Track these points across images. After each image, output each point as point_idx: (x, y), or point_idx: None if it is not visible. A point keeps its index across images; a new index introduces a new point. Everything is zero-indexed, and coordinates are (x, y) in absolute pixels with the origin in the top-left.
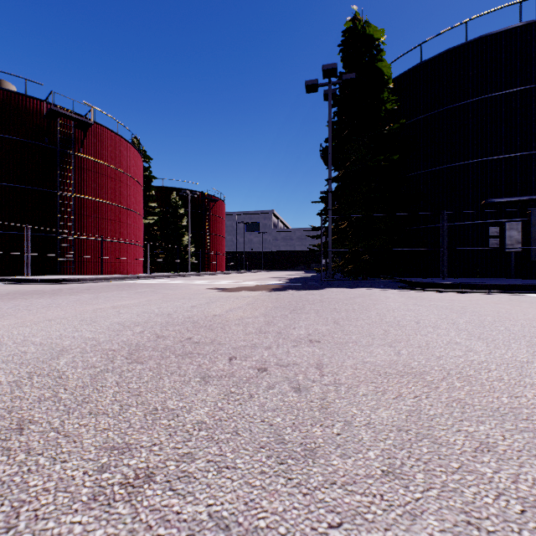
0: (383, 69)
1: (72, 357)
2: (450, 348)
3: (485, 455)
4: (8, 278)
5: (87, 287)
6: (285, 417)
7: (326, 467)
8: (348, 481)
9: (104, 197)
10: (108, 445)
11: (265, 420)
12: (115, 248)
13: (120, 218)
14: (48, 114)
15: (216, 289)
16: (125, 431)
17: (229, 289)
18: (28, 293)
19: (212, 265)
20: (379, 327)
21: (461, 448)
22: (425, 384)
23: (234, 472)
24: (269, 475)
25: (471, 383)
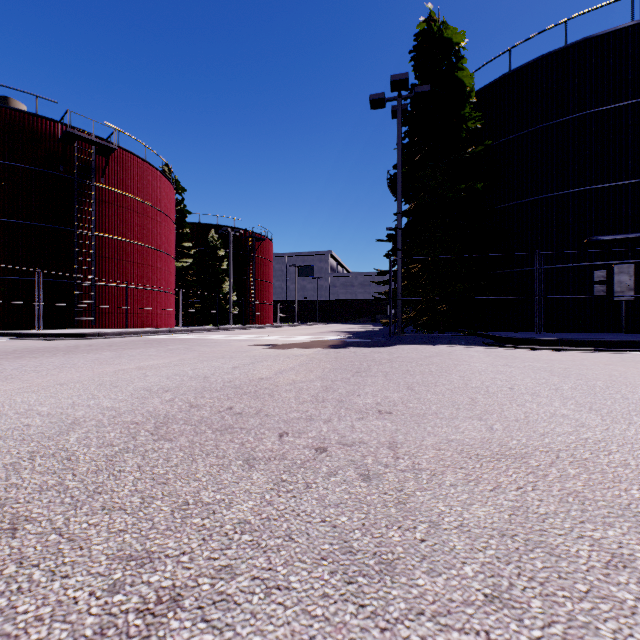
0: (464, 80)
1: (85, 432)
2: (555, 422)
3: (620, 572)
4: (16, 332)
5: (109, 343)
6: (352, 515)
7: (409, 589)
8: (440, 610)
9: (129, 235)
10: (123, 553)
11: (326, 520)
12: (143, 296)
13: (148, 260)
14: (63, 137)
15: (262, 346)
16: (146, 534)
17: (278, 346)
18: (38, 351)
19: (257, 316)
20: (464, 395)
21: (588, 562)
22: (529, 471)
23: (288, 595)
24: (333, 599)
25: (588, 470)
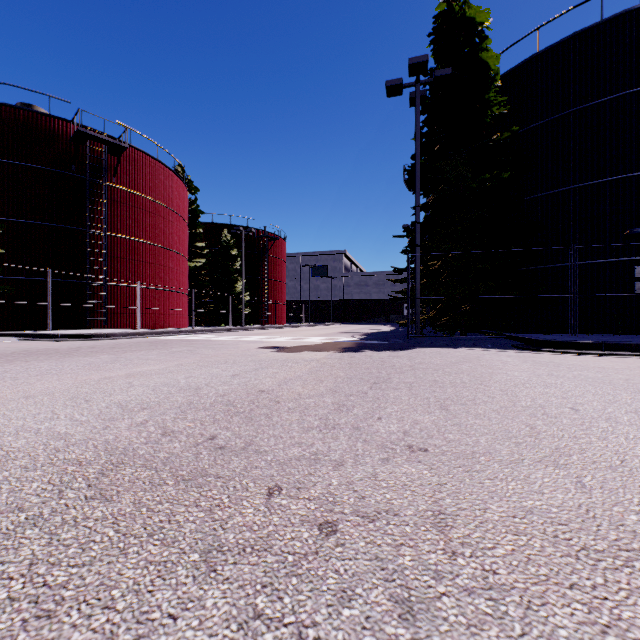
0: (488, 62)
1: (2, 479)
2: None
3: None
4: (25, 333)
5: (113, 345)
6: None
7: None
8: None
9: (141, 235)
10: None
11: None
12: (155, 296)
13: (160, 260)
14: (75, 137)
15: (271, 348)
16: None
17: (287, 348)
18: (36, 353)
19: (270, 316)
20: (517, 419)
21: None
22: None
23: None
24: None
25: None
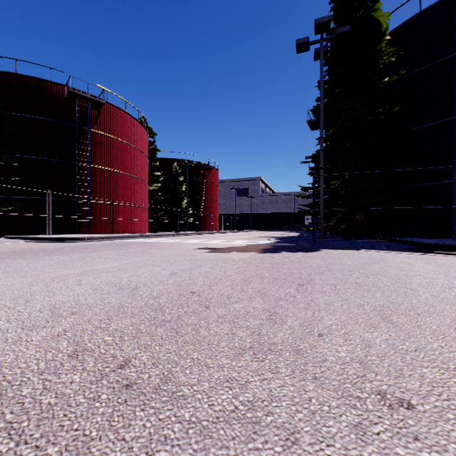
0: (380, 19)
1: None
2: None
3: None
4: (30, 237)
5: (88, 246)
6: None
7: None
8: None
9: (114, 166)
10: None
11: None
12: (124, 210)
13: (128, 184)
14: (68, 96)
15: (206, 249)
16: None
17: (219, 249)
18: (27, 252)
19: (207, 225)
20: None
21: None
22: None
23: None
24: None
25: None
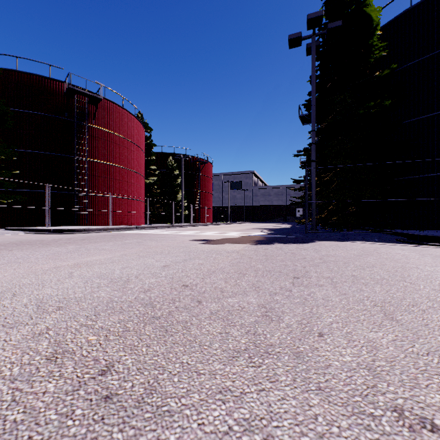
0: (371, 14)
1: None
2: None
3: None
4: (29, 228)
5: (85, 237)
6: None
7: None
8: None
9: (112, 160)
10: None
11: None
12: (121, 203)
13: (125, 178)
14: (66, 92)
15: (200, 241)
16: None
17: (212, 241)
18: (25, 243)
19: (202, 217)
20: None
21: None
22: None
23: None
24: None
25: None
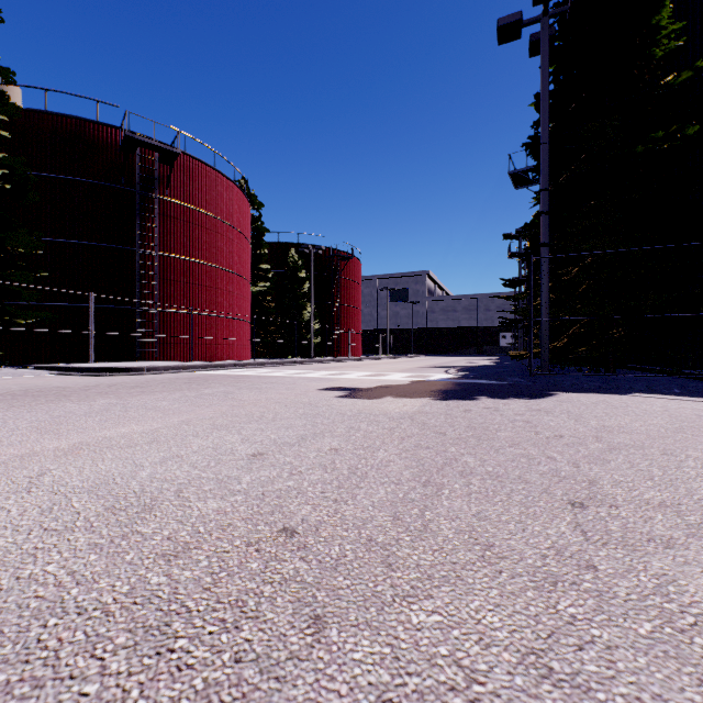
0: None
1: None
2: None
3: None
4: (59, 366)
5: (140, 382)
6: None
7: None
8: None
9: (197, 255)
10: None
11: None
12: (212, 324)
13: (218, 283)
14: (123, 144)
15: (338, 390)
16: None
17: (361, 391)
18: (29, 394)
19: (343, 347)
20: None
21: None
22: None
23: None
24: None
25: None
